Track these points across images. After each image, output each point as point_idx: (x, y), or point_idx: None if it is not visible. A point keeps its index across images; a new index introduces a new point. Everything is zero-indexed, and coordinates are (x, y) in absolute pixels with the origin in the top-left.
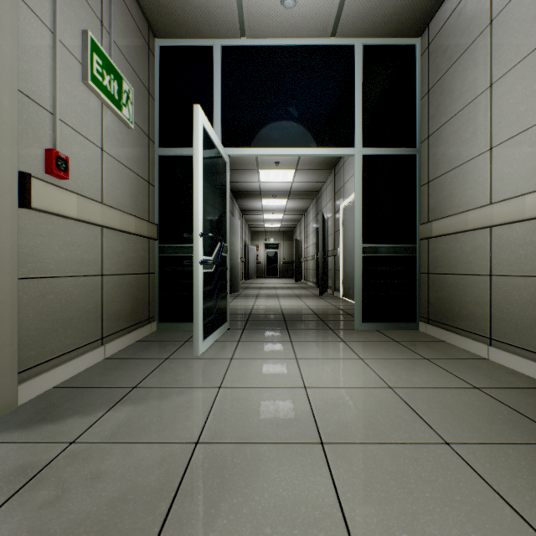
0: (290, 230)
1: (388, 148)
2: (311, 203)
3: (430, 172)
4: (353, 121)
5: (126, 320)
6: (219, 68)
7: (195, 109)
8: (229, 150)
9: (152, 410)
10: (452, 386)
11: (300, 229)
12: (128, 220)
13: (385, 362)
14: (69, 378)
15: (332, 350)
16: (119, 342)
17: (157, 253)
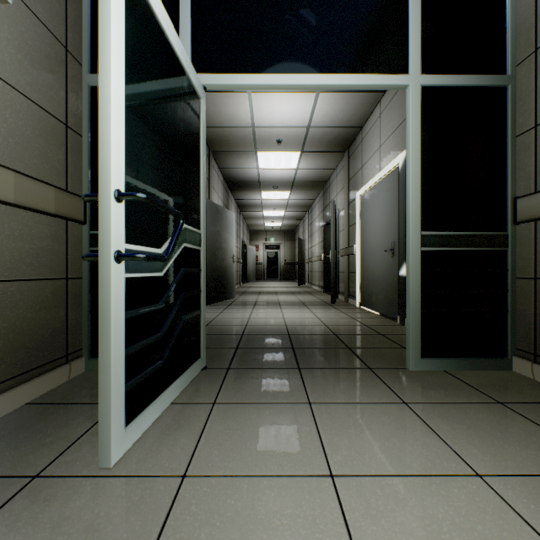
0: (291, 229)
1: (462, 75)
2: (316, 196)
3: None
4: (404, 31)
5: None
6: None
7: None
8: (203, 77)
9: None
10: None
11: (303, 227)
12: None
13: None
14: None
15: (397, 437)
16: None
17: (87, 245)
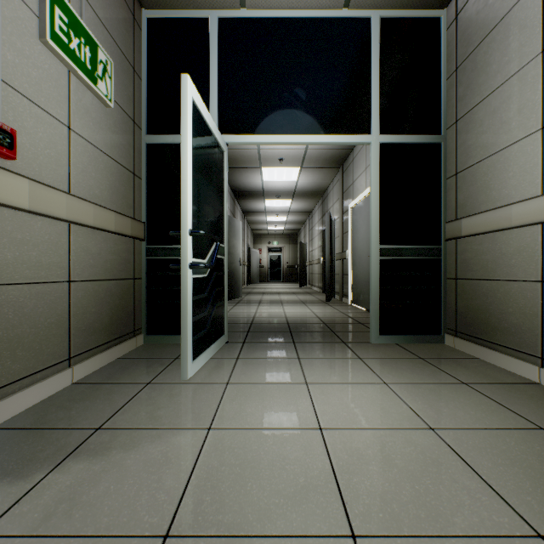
0: (294, 233)
1: (409, 135)
2: (316, 204)
3: (459, 161)
4: (368, 104)
5: (103, 334)
6: (216, 43)
7: (183, 79)
8: (226, 137)
9: (112, 470)
10: (511, 426)
11: (304, 231)
12: (105, 216)
13: (416, 388)
14: (18, 413)
15: (348, 371)
16: (93, 362)
17: (145, 255)
